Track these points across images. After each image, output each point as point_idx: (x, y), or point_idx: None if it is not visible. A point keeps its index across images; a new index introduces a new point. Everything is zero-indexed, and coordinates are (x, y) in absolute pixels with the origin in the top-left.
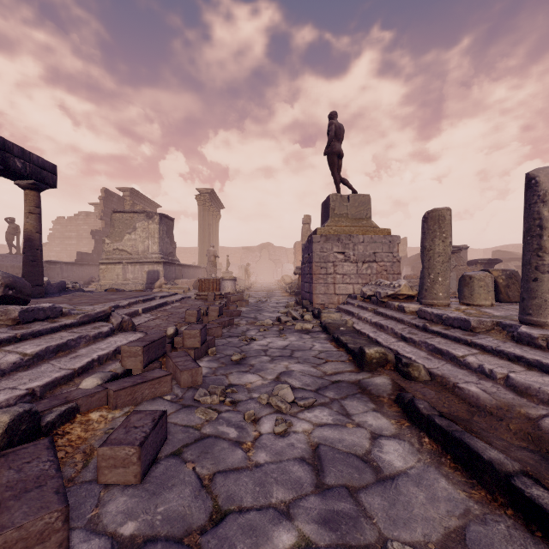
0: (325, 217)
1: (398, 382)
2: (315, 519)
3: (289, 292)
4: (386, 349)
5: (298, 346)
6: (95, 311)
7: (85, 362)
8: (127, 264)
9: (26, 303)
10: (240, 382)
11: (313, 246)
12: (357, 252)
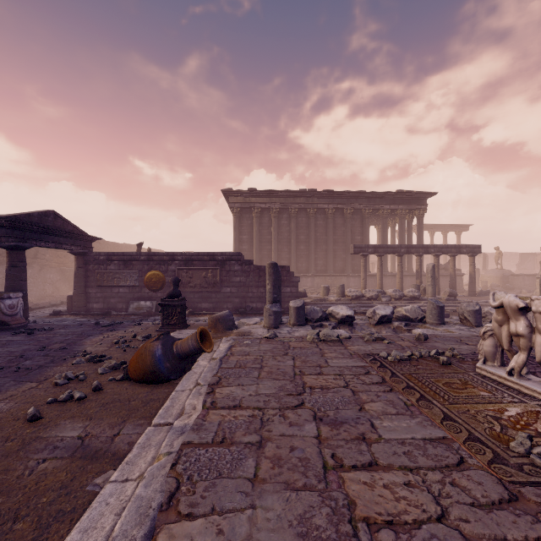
0: None
1: None
2: None
3: None
4: None
5: None
6: (465, 301)
7: (451, 309)
8: None
9: (455, 297)
10: None
11: None
12: None
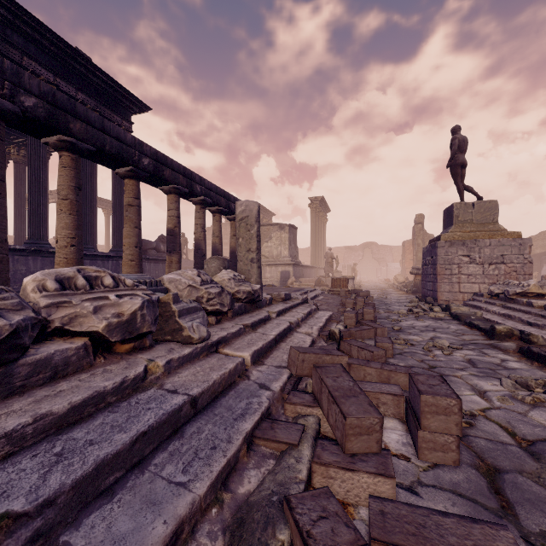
0: (448, 223)
1: (521, 344)
2: (475, 371)
3: (405, 290)
4: (512, 328)
5: (436, 326)
6: (304, 297)
7: (324, 320)
8: (265, 266)
9: None
10: (408, 338)
11: (437, 251)
12: (483, 255)
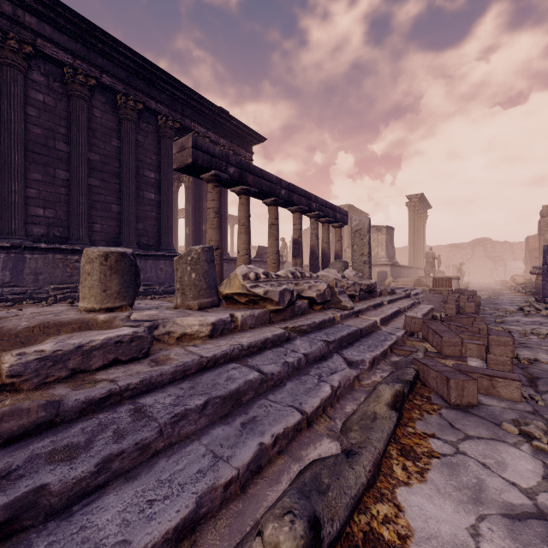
0: None
1: None
2: None
3: (523, 292)
4: None
5: (545, 321)
6: (407, 292)
7: (427, 310)
8: None
9: None
10: (508, 327)
11: None
12: None
